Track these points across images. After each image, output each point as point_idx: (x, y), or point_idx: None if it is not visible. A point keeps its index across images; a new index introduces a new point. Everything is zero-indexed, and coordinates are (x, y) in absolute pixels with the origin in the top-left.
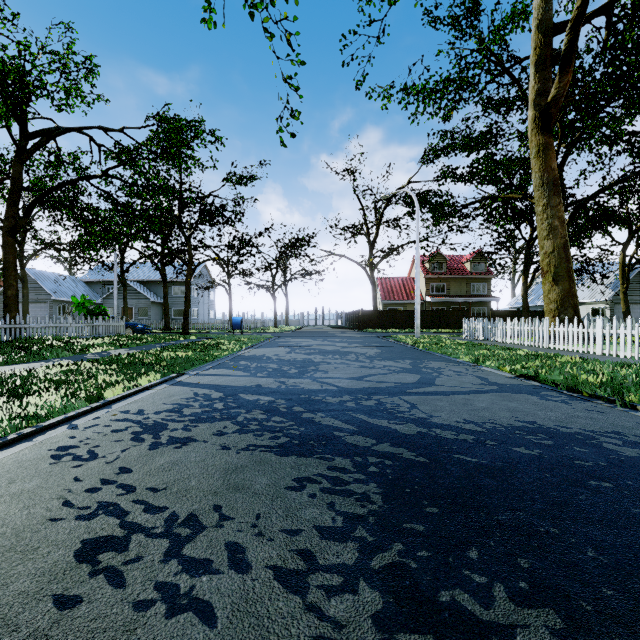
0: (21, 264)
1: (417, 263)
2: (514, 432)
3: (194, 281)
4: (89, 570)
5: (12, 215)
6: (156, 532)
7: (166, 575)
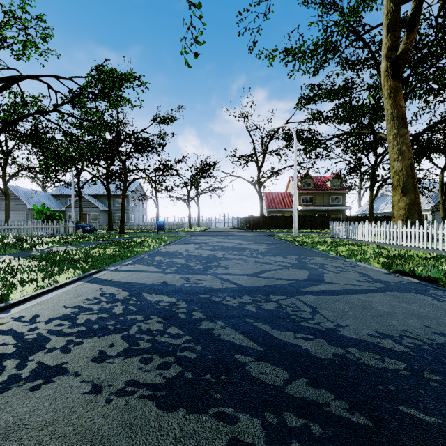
0: (4, 182)
1: (295, 180)
2: (445, 354)
3: (132, 195)
4: None
5: None
6: None
7: None
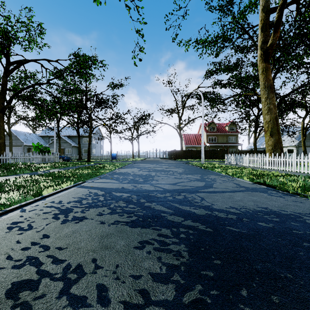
0: (8, 127)
1: (202, 126)
2: (257, 213)
3: (93, 136)
4: (12, 304)
5: (2, 102)
6: (57, 277)
7: (58, 308)
